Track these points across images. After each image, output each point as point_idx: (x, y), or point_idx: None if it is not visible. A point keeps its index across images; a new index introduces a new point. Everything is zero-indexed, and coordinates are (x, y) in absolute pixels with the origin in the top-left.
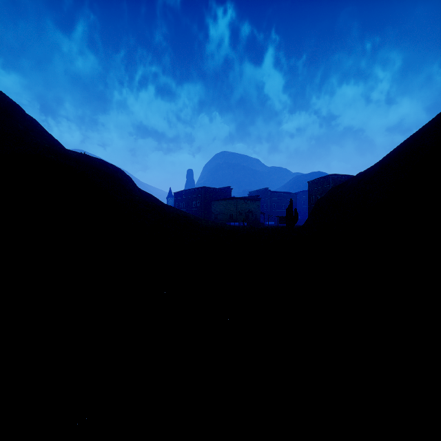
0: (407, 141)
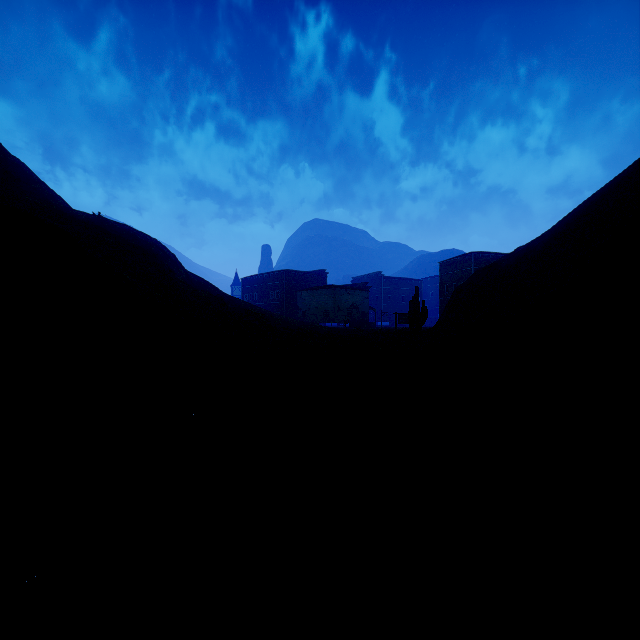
0: (593, 199)
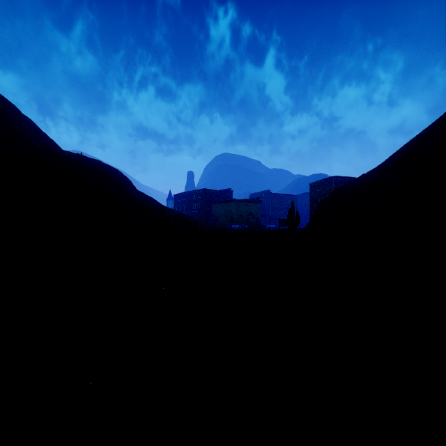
0: (411, 142)
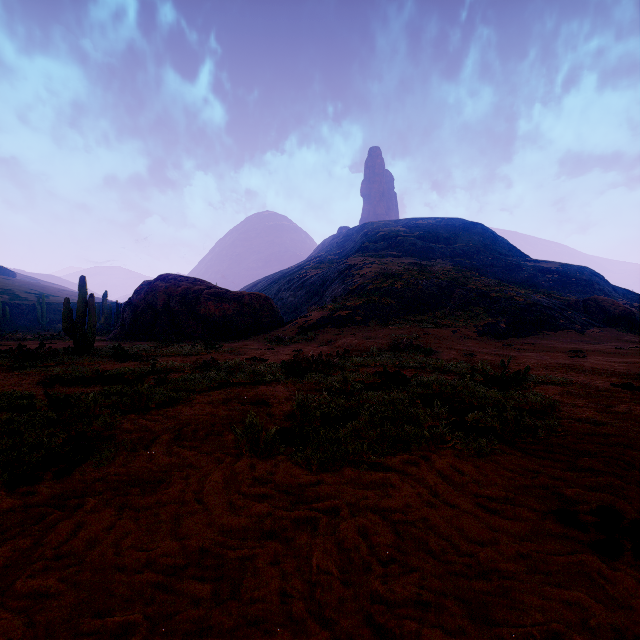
0: None
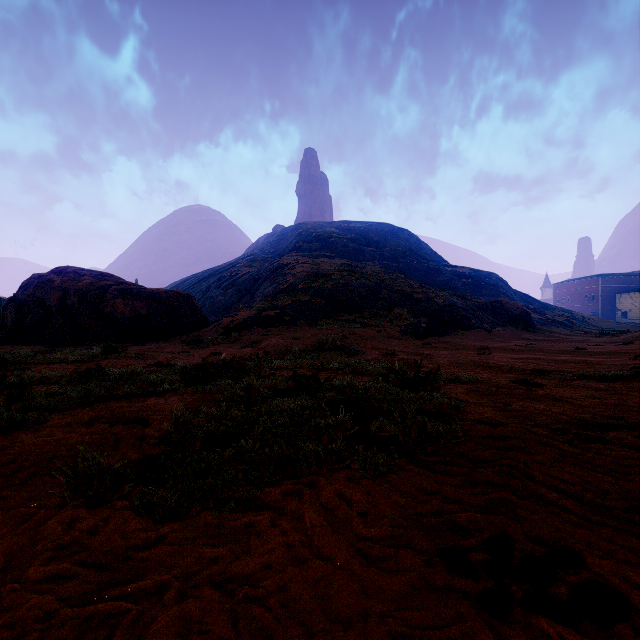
0: None
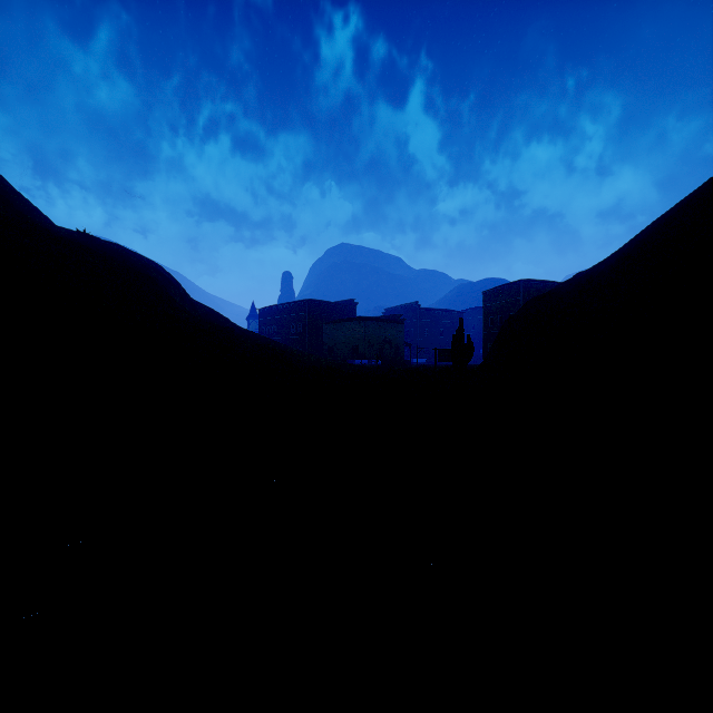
0: (669, 215)
